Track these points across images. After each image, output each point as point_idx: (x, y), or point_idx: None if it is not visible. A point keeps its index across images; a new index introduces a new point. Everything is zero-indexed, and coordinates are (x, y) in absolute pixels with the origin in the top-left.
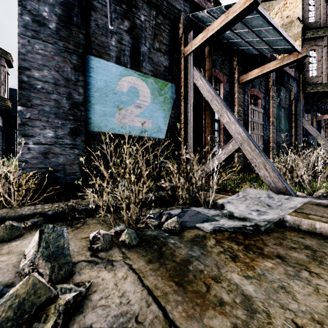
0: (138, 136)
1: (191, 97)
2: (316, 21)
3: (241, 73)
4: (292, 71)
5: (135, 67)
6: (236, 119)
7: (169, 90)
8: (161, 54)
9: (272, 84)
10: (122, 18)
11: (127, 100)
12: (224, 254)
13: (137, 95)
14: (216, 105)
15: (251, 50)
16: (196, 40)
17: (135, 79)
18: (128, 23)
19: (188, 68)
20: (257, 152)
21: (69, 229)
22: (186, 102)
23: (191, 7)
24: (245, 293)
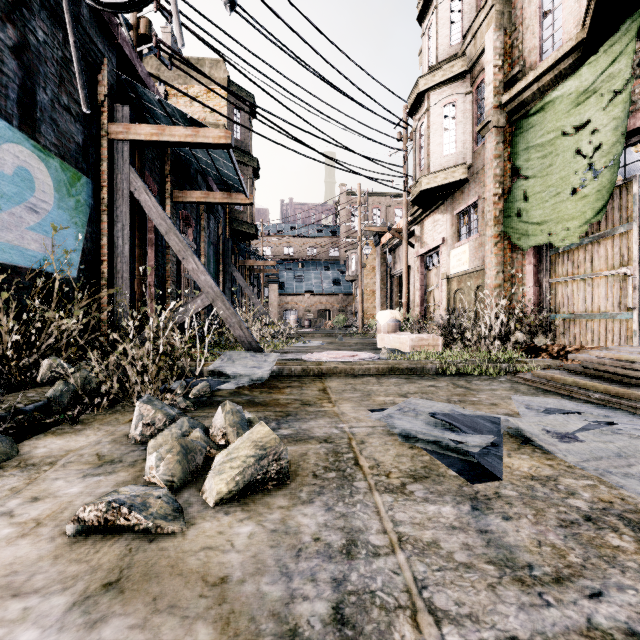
0: (33, 269)
1: (126, 213)
2: (241, 141)
3: (175, 186)
4: None
5: (28, 130)
6: (204, 268)
7: (84, 189)
8: (71, 118)
9: (204, 210)
10: (2, 17)
11: (12, 193)
12: (264, 393)
13: (31, 186)
14: (175, 242)
15: (192, 162)
16: (138, 129)
17: (28, 153)
18: (14, 33)
19: (118, 162)
20: (233, 311)
21: (74, 427)
22: (111, 218)
23: (118, 58)
24: (293, 398)
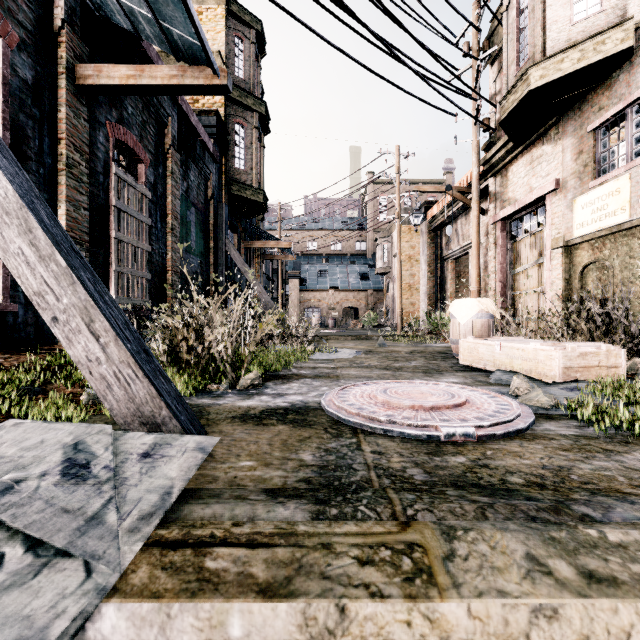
0: None
1: None
2: (245, 81)
3: (83, 59)
4: (210, 140)
5: None
6: None
7: None
8: None
9: (171, 144)
10: None
11: None
12: None
13: None
14: None
15: (108, 4)
16: None
17: None
18: None
19: None
20: (62, 268)
21: None
22: None
23: None
24: None
